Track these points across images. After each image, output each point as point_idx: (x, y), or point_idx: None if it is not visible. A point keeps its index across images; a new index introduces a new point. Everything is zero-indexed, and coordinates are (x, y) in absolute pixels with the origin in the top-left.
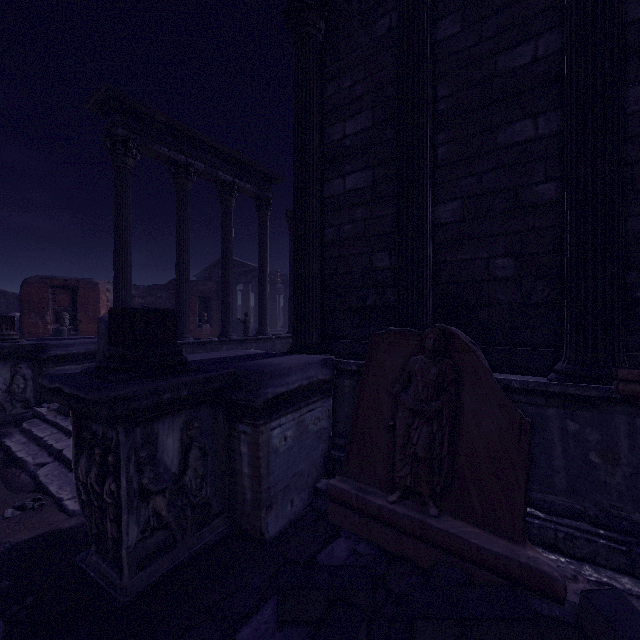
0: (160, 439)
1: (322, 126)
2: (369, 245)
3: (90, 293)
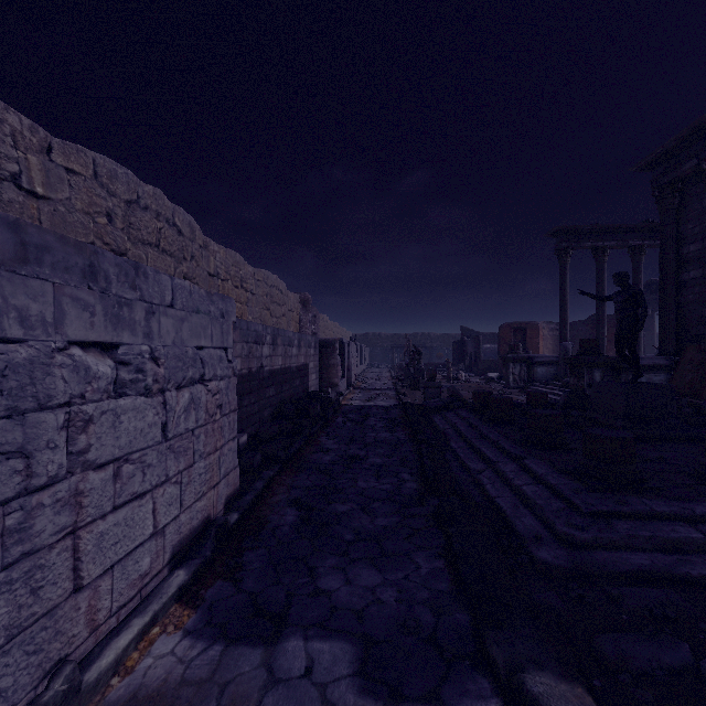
0: (594, 373)
1: (677, 246)
2: (700, 305)
3: (533, 331)
